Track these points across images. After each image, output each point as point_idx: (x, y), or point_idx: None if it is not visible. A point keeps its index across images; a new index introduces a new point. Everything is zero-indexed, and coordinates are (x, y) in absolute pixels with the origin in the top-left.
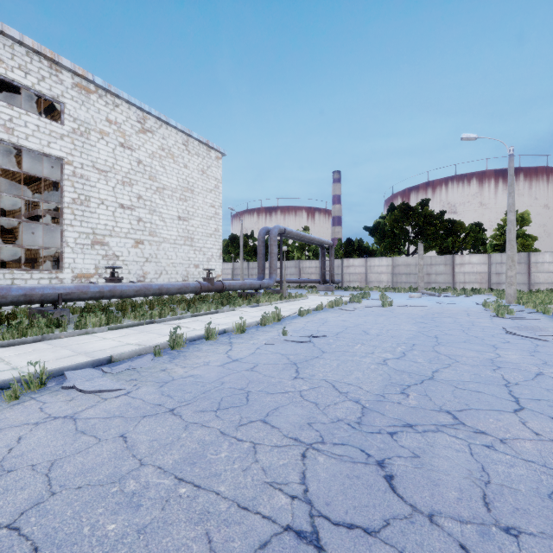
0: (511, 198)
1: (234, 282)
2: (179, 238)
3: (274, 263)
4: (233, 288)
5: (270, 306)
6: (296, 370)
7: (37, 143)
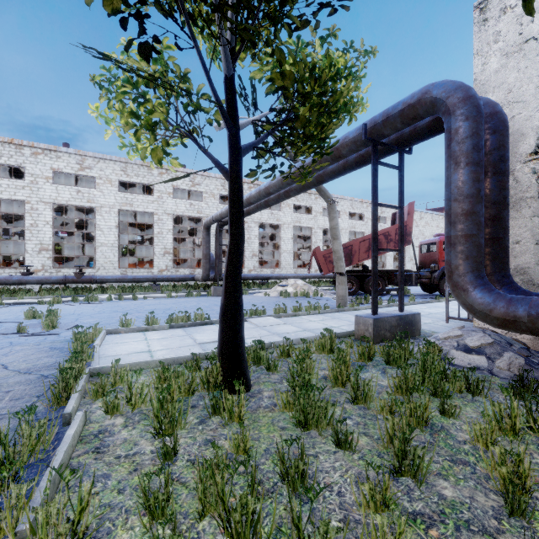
0: None
1: None
2: None
3: None
4: None
5: None
6: None
7: None
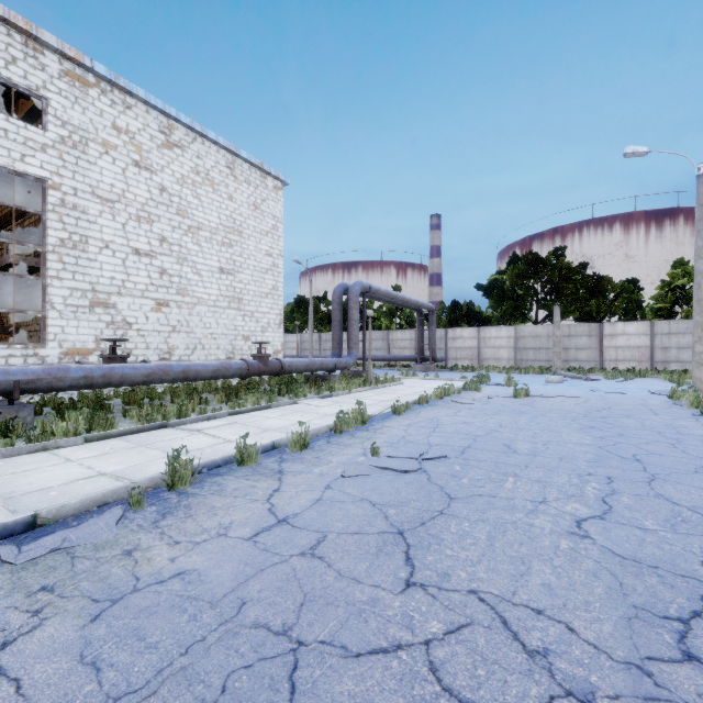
0: (702, 238)
1: (298, 361)
2: (221, 299)
3: (354, 333)
4: (296, 369)
5: (349, 396)
6: (407, 555)
7: (4, 155)
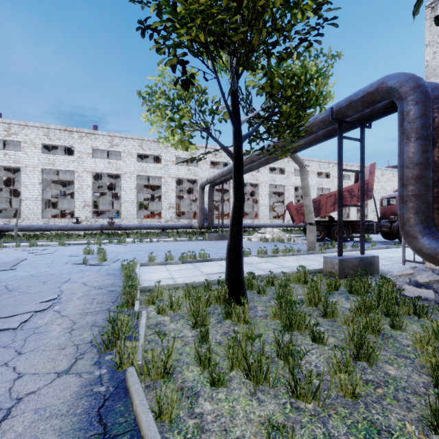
0: None
1: None
2: None
3: None
4: None
5: None
6: None
7: None
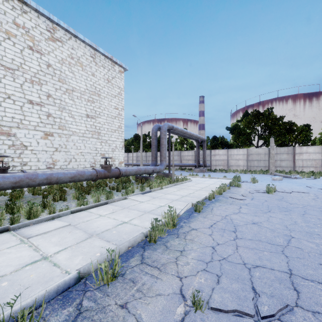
0: None
1: (130, 169)
2: (87, 132)
3: (164, 152)
4: (129, 173)
5: (161, 191)
6: None
7: None
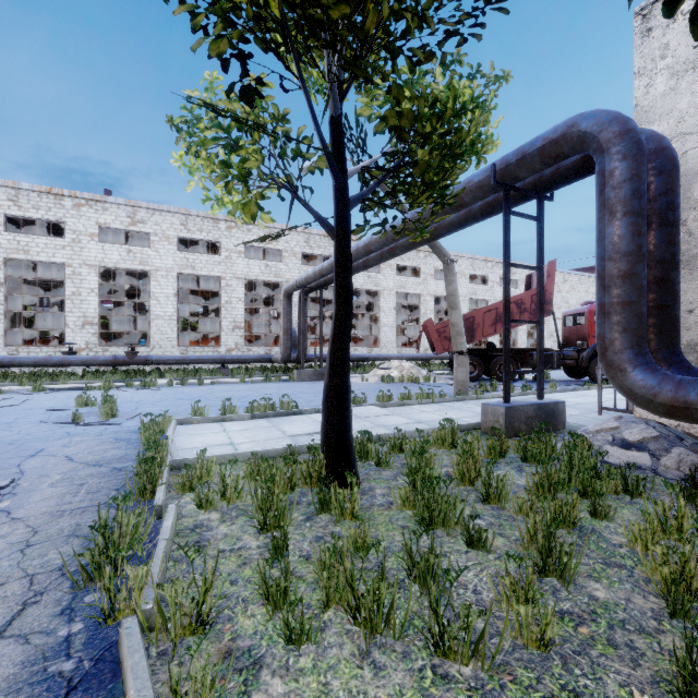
0: None
1: None
2: None
3: None
4: None
5: None
6: None
7: None
